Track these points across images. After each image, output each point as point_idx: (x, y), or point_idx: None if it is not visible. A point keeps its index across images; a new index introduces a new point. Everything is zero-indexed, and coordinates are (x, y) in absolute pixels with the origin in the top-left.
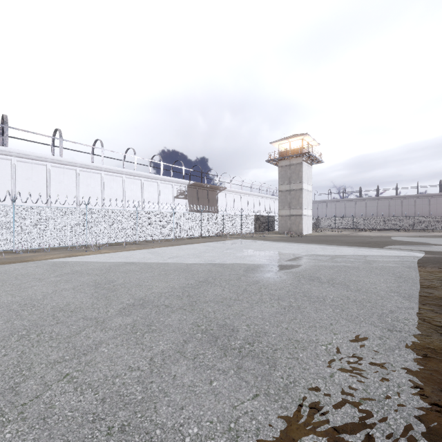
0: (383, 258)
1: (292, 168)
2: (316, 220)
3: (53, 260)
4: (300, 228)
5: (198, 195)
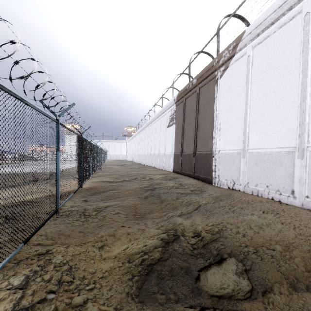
0: None
1: None
2: None
3: None
4: None
5: (184, 111)
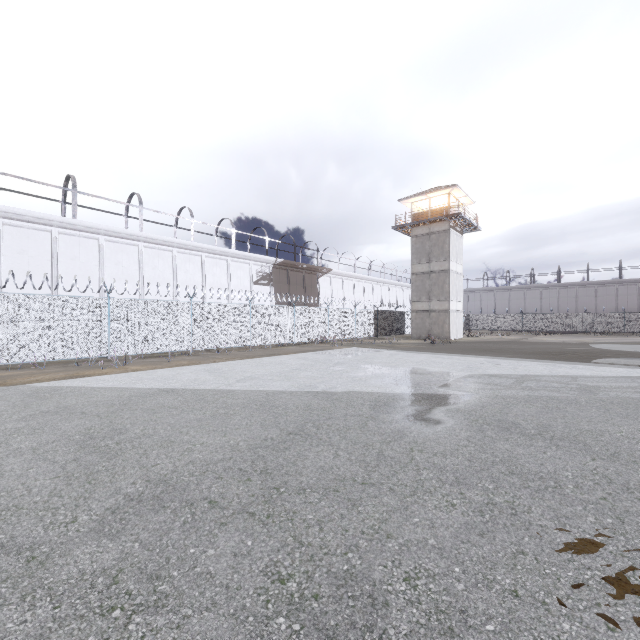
0: (608, 382)
1: (433, 238)
2: (466, 318)
3: (39, 384)
4: (445, 330)
5: (289, 280)
